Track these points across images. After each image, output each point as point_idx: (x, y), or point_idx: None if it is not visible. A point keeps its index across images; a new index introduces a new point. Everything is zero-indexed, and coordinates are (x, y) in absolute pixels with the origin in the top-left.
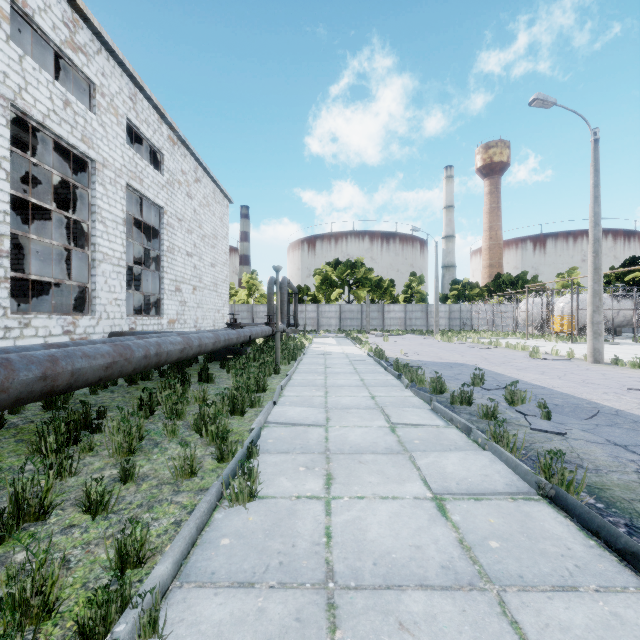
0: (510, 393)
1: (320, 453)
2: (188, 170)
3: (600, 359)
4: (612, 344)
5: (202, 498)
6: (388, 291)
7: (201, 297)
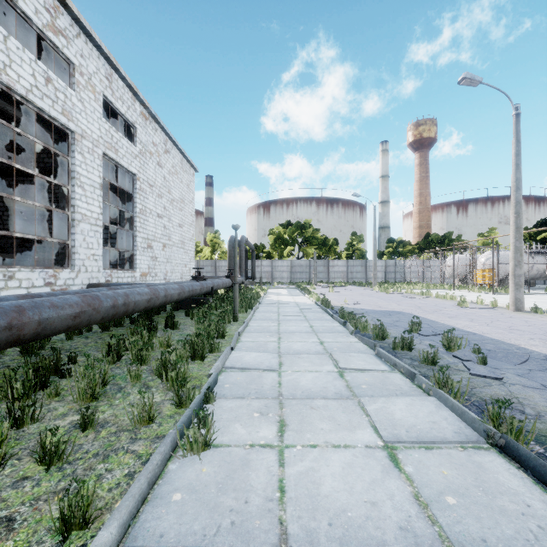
0: (447, 339)
1: (273, 398)
2: (158, 142)
3: (521, 308)
4: (528, 294)
5: (158, 446)
6: (332, 248)
7: (170, 253)
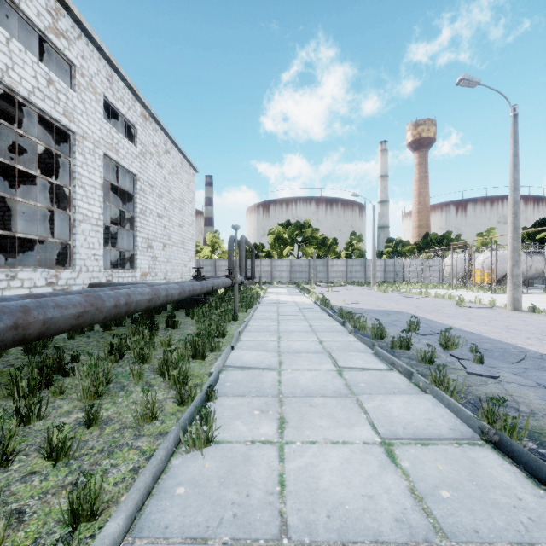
0: (444, 339)
1: (273, 396)
2: (159, 143)
3: (519, 307)
4: (526, 294)
5: (161, 443)
6: (332, 248)
7: (170, 253)
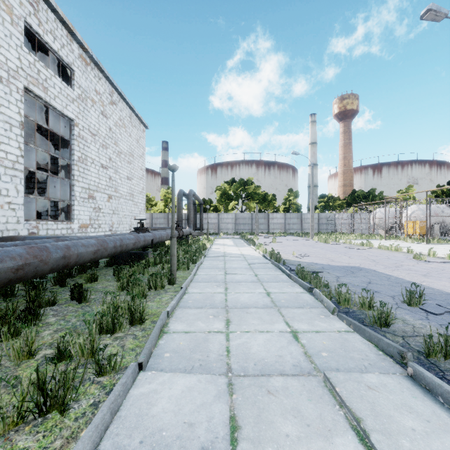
0: None
1: None
2: (103, 92)
3: None
4: None
5: None
6: (271, 203)
7: (117, 205)
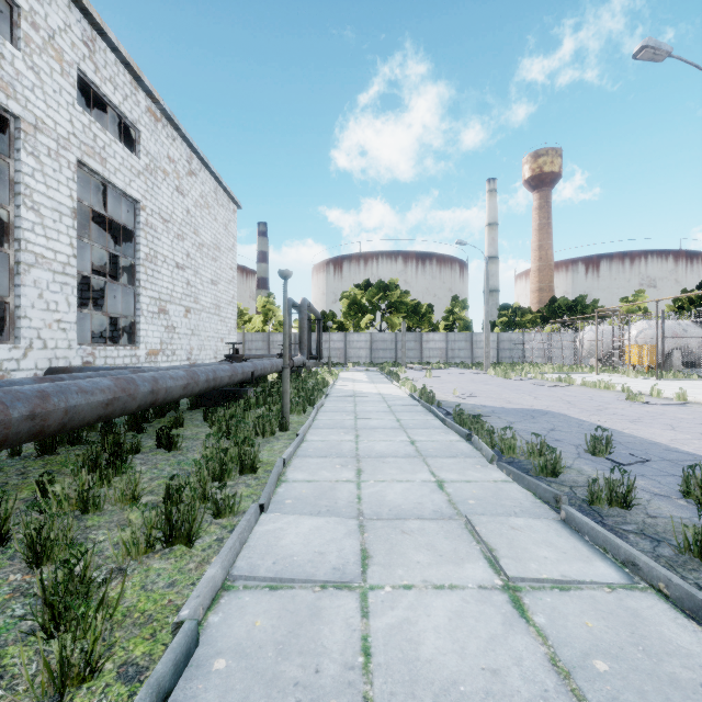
0: (701, 485)
1: None
2: (178, 158)
3: None
4: None
5: None
6: (426, 317)
7: (197, 322)
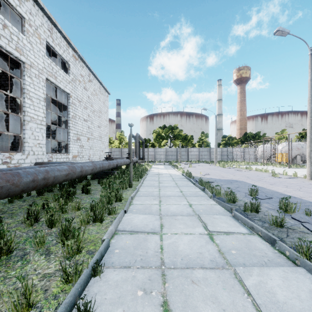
0: (284, 204)
1: (156, 268)
2: (84, 75)
3: None
4: None
5: None
6: (190, 141)
7: (92, 143)
